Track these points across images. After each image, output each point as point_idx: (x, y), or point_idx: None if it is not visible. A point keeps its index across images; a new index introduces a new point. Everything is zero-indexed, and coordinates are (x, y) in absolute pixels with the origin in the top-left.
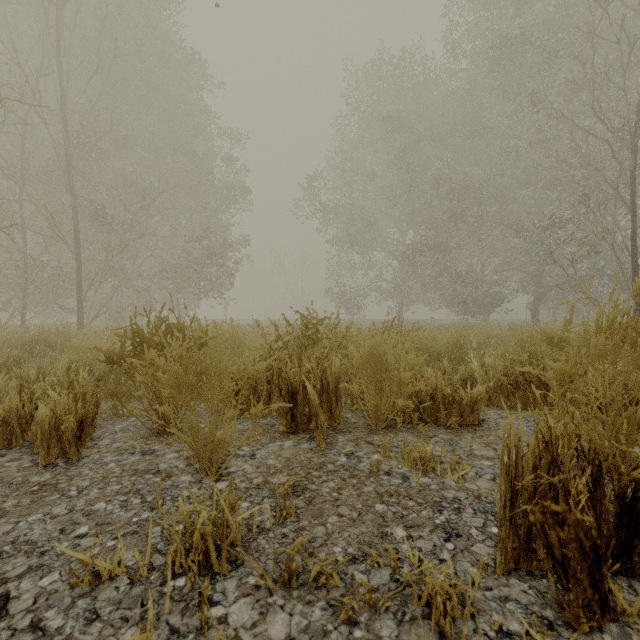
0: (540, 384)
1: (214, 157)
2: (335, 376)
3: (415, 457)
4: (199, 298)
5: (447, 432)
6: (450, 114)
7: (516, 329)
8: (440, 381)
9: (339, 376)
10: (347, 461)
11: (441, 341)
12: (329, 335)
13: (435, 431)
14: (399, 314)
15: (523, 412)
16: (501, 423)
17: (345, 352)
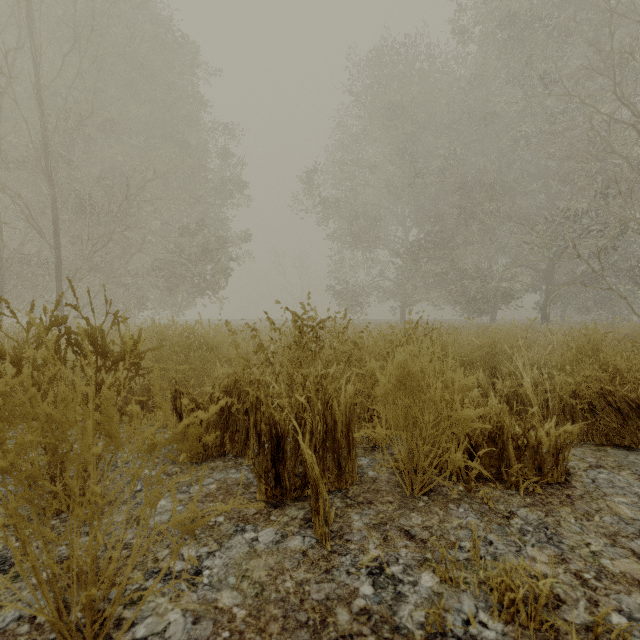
0: (632, 412)
1: (209, 150)
2: (345, 410)
3: (516, 602)
4: (194, 297)
5: (527, 503)
6: (456, 105)
7: (534, 330)
8: (504, 414)
9: (351, 409)
10: (374, 596)
11: (470, 346)
12: (332, 340)
13: (507, 501)
14: (402, 314)
15: (613, 453)
16: (600, 480)
17: (360, 371)
